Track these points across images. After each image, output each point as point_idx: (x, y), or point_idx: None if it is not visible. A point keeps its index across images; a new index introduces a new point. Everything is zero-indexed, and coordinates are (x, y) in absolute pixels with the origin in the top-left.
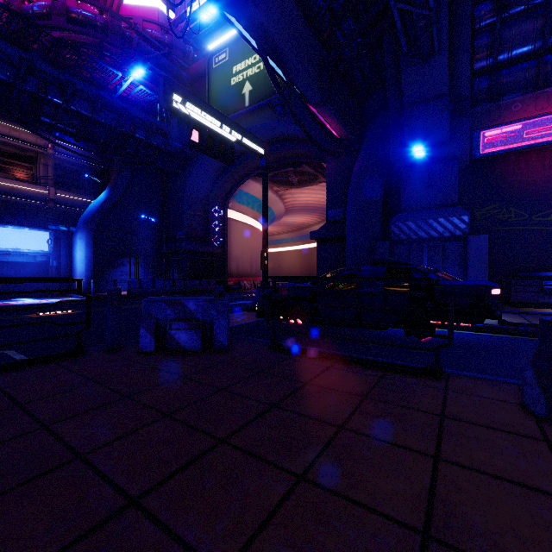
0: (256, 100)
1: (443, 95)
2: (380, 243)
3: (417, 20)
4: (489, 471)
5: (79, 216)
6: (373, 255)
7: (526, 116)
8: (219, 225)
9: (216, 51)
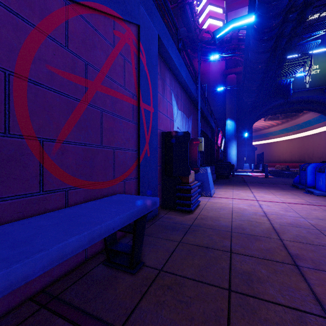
0: (314, 86)
1: None
2: None
3: None
4: None
5: None
6: None
7: None
8: None
9: None
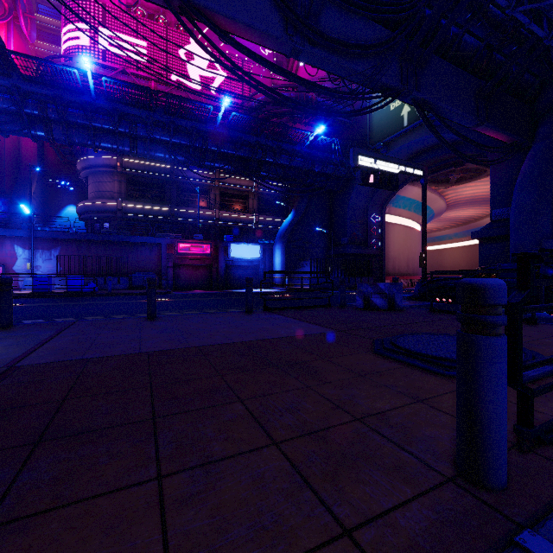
0: (414, 119)
1: None
2: (549, 241)
3: None
4: None
5: (275, 233)
6: None
7: None
8: (377, 230)
9: None
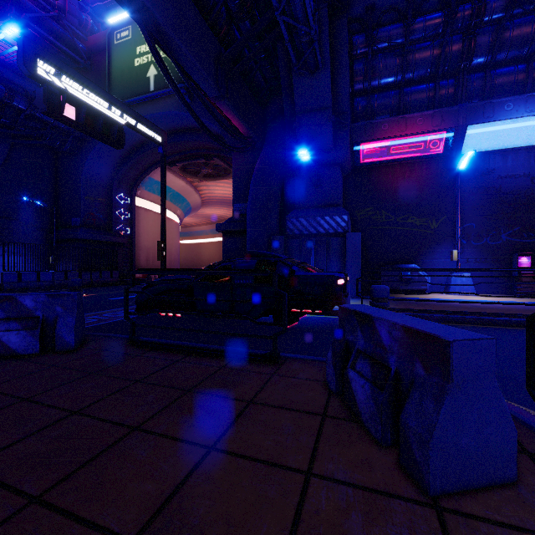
0: (162, 86)
1: (328, 107)
2: (277, 237)
3: (301, 35)
4: (252, 454)
5: None
6: (271, 248)
7: (392, 135)
8: (125, 213)
9: (118, 26)
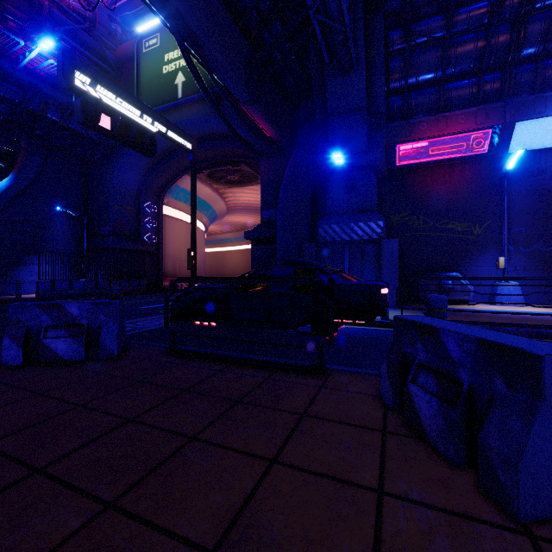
0: (190, 92)
1: (362, 108)
2: (308, 245)
3: (336, 34)
4: (316, 469)
5: None
6: (302, 256)
7: (430, 136)
8: (152, 222)
9: (147, 35)
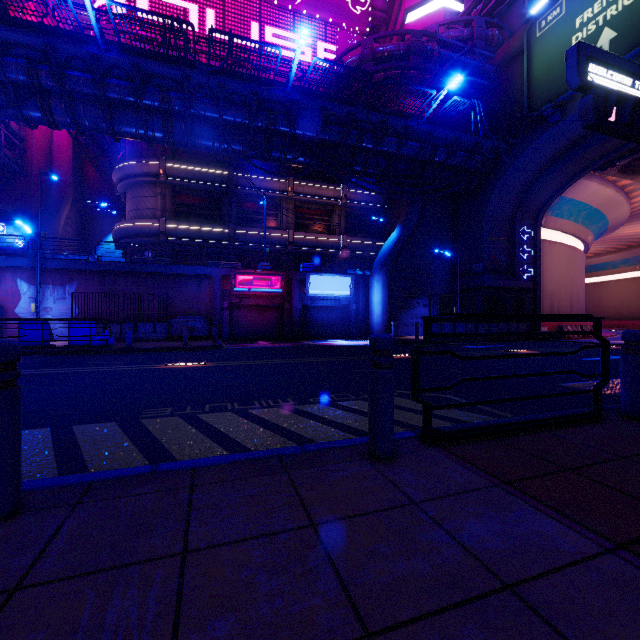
0: (626, 48)
1: None
2: None
3: None
4: None
5: (372, 259)
6: None
7: None
8: (528, 251)
9: (542, 12)
